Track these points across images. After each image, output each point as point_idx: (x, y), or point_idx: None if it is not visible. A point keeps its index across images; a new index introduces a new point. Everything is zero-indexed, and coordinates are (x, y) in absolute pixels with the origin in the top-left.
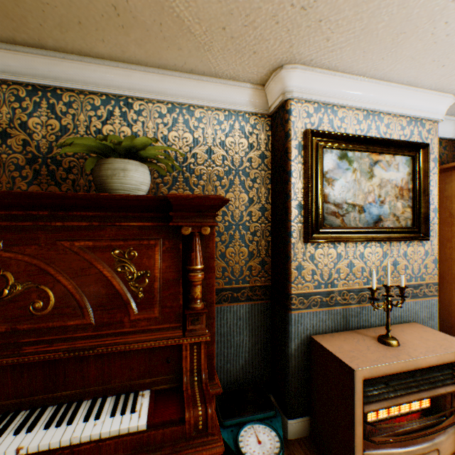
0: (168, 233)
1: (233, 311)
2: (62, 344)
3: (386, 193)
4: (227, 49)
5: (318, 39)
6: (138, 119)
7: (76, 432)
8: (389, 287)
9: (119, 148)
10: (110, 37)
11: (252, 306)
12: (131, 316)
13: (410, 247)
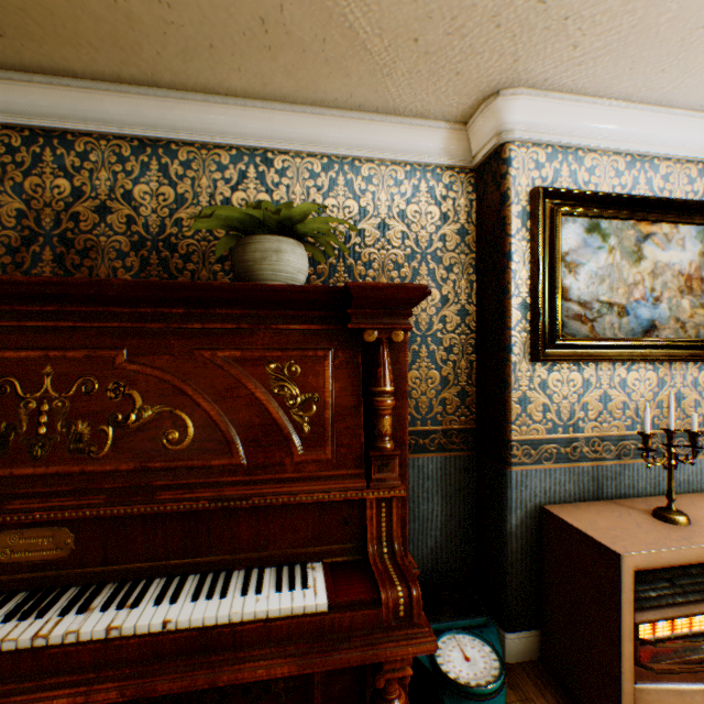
0: (342, 341)
1: (418, 465)
2: (206, 490)
3: (663, 284)
4: (417, 71)
5: (560, 47)
6: (281, 182)
7: (235, 607)
8: (673, 431)
9: (270, 220)
10: (250, 64)
11: (446, 459)
12: (295, 456)
13: (703, 372)
